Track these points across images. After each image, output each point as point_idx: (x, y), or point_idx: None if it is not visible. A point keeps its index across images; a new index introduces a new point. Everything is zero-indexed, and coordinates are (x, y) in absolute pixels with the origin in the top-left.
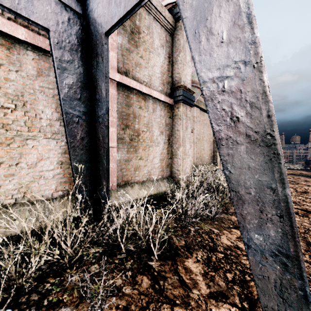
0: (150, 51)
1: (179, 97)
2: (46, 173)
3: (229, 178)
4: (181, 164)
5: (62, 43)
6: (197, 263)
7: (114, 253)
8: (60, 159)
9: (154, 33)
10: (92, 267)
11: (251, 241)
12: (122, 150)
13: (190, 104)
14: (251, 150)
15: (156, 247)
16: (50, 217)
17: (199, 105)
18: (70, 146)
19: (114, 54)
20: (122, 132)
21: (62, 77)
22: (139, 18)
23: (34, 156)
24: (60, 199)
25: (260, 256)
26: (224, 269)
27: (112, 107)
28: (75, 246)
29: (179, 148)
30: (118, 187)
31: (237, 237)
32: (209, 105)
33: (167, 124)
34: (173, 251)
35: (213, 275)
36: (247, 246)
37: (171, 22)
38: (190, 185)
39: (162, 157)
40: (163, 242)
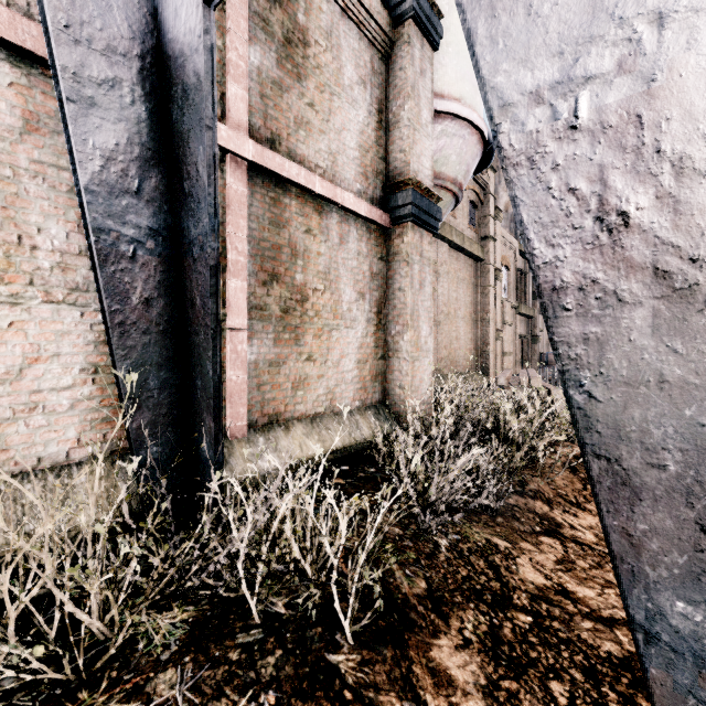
0: (334, 93)
1: (403, 210)
2: (52, 397)
3: (585, 414)
4: (409, 374)
5: (83, 28)
6: (465, 649)
7: (229, 628)
8: (93, 358)
9: (344, 48)
10: (158, 680)
11: (660, 620)
12: (261, 337)
13: (430, 227)
14: (674, 324)
15: (350, 609)
16: (60, 518)
17: (449, 235)
18: (110, 322)
19: (241, 90)
20: (261, 292)
21: (83, 126)
22: (305, 6)
23: (15, 350)
24: (93, 466)
25: (691, 671)
26: (542, 669)
27: (234, 225)
28: (111, 610)
29: (404, 333)
30: (251, 431)
31: (558, 560)
32: (520, 181)
33: (376, 274)
34: (397, 615)
35: (514, 690)
36: (645, 636)
37: (384, 24)
38: (431, 423)
39: (363, 355)
40: (368, 587)
